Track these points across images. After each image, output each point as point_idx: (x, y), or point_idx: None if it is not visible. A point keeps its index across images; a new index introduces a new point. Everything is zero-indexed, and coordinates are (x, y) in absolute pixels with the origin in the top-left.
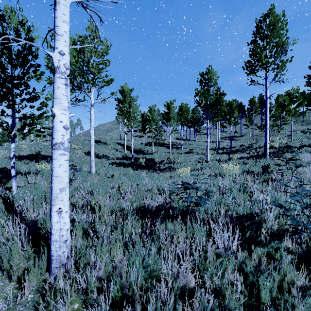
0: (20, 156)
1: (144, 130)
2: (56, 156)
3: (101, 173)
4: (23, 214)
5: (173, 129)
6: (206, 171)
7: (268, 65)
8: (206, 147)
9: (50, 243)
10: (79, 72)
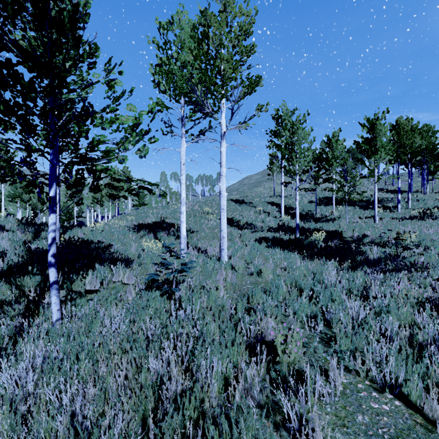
0: (142, 225)
1: (315, 178)
2: None
3: (237, 264)
4: None
5: (369, 173)
6: None
7: None
8: None
9: None
10: (200, 75)
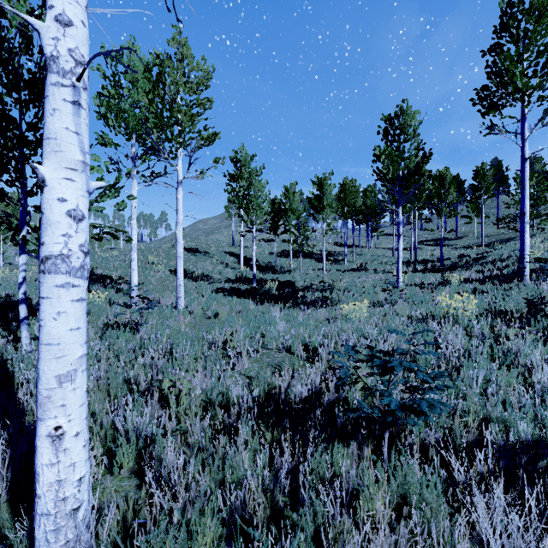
0: None
1: (275, 229)
2: (47, 291)
3: (195, 309)
4: (24, 403)
5: (327, 226)
6: (402, 309)
7: (528, 92)
8: (391, 260)
9: (34, 519)
10: (156, 121)
